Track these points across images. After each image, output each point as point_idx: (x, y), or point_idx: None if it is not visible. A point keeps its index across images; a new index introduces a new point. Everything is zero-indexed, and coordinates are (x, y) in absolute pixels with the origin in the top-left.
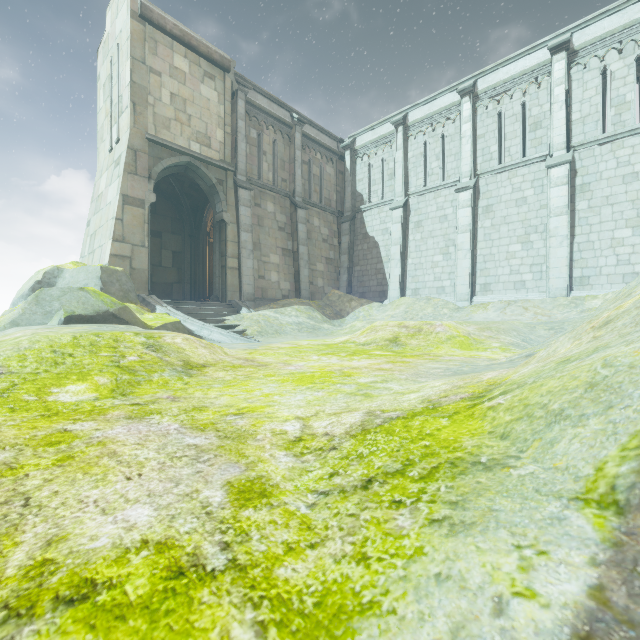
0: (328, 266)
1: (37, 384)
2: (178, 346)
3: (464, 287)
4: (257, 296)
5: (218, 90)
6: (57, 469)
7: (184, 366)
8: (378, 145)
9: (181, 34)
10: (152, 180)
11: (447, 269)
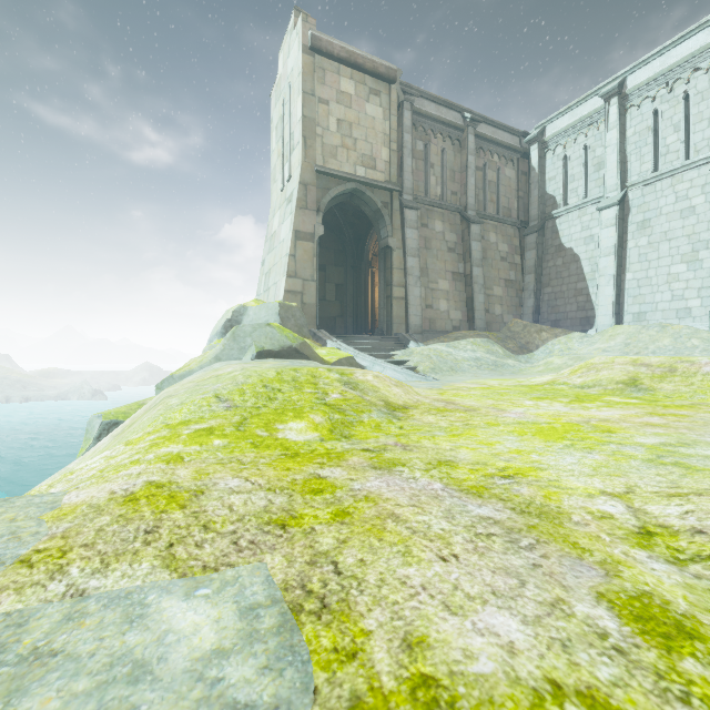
0: (507, 290)
1: (263, 419)
2: (372, 384)
3: None
4: (424, 328)
5: (383, 106)
6: (341, 526)
7: (387, 407)
8: (578, 129)
9: (347, 55)
10: (320, 212)
11: (695, 283)
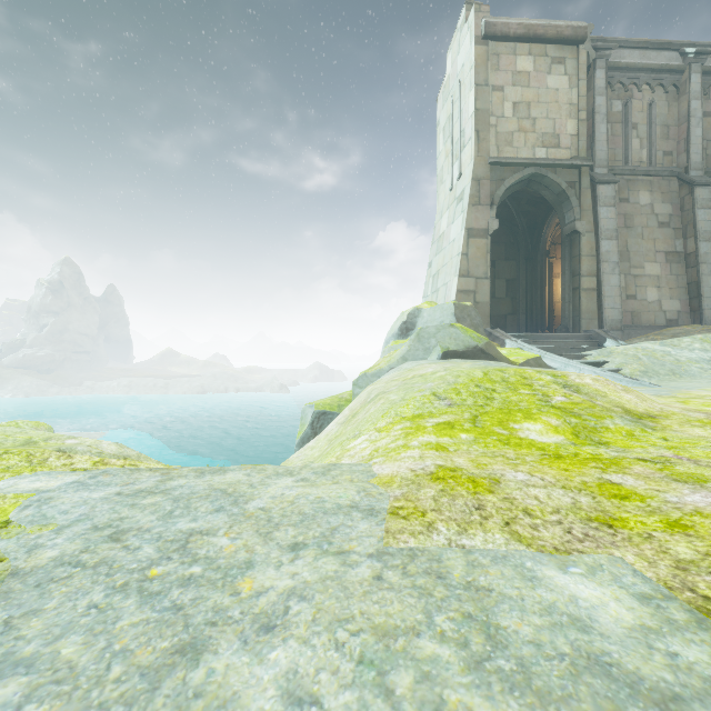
0: None
1: (493, 418)
2: (594, 387)
3: None
4: (624, 323)
5: (568, 73)
6: (690, 537)
7: (628, 414)
8: None
9: (525, 31)
10: (494, 206)
11: None
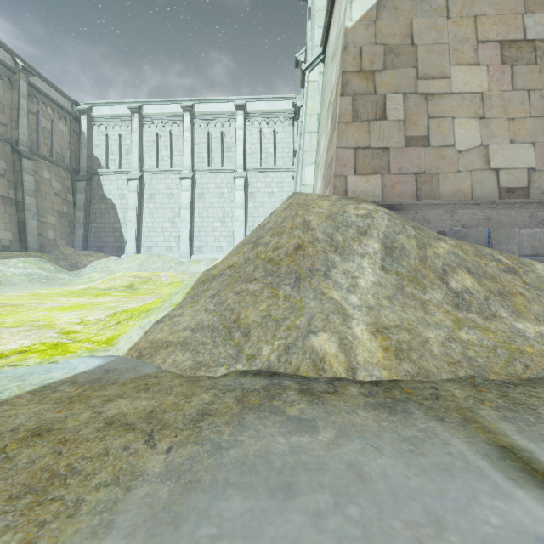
0: (61, 220)
1: None
2: None
3: (185, 248)
4: None
5: None
6: None
7: None
8: (116, 121)
9: None
10: None
11: (174, 234)
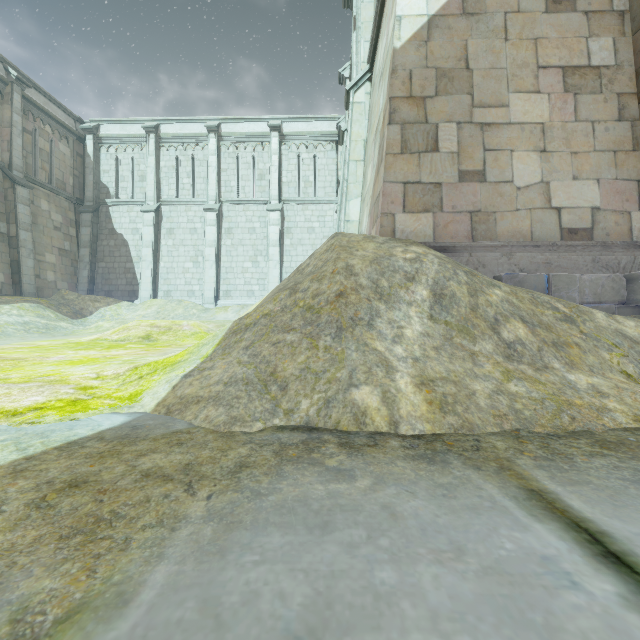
0: (62, 258)
1: None
2: None
3: (211, 292)
4: None
5: None
6: None
7: None
8: (128, 142)
9: None
10: None
11: (197, 275)
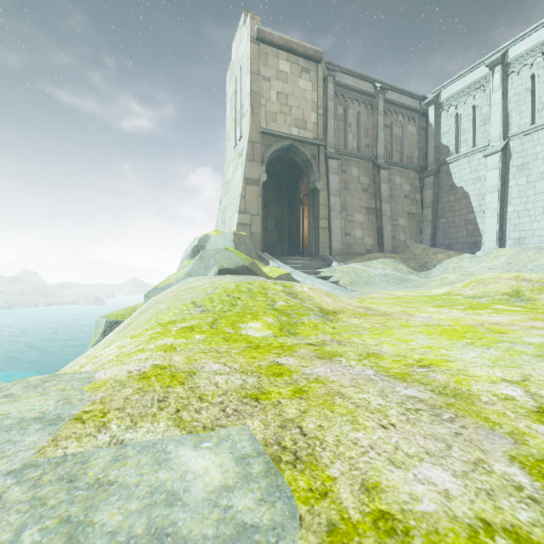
0: (410, 220)
1: (229, 320)
2: (308, 294)
3: None
4: (344, 251)
5: (312, 80)
6: (301, 400)
7: (321, 312)
8: (468, 93)
9: (284, 43)
10: (264, 163)
11: None
